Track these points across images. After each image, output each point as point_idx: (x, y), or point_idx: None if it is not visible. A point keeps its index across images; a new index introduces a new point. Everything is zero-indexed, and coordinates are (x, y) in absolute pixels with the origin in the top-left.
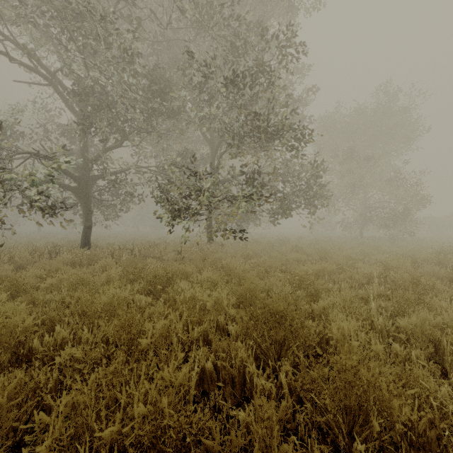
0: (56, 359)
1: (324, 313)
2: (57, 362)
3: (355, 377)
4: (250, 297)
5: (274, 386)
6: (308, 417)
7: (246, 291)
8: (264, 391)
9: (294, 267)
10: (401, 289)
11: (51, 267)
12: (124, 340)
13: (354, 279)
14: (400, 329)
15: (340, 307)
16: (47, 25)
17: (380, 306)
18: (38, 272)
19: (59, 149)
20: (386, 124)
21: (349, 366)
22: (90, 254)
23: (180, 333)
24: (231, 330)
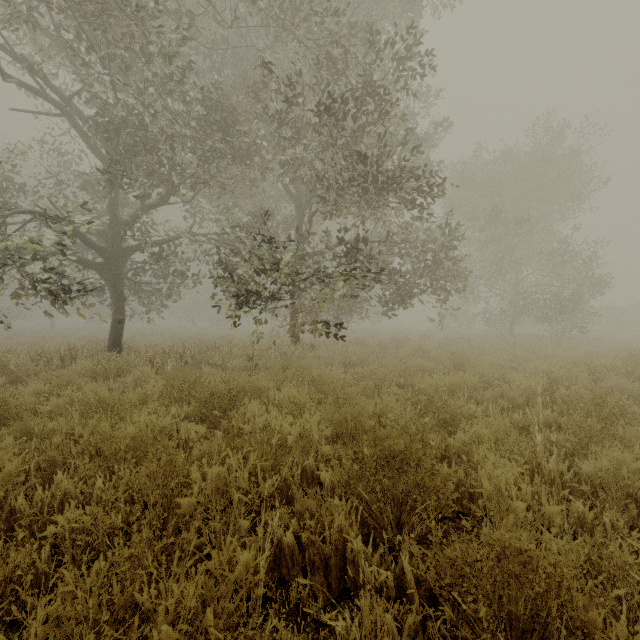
0: (49, 529)
1: (465, 452)
2: (50, 533)
3: (526, 568)
4: (353, 426)
5: (391, 576)
6: (446, 627)
7: (347, 417)
8: (375, 582)
9: (418, 380)
10: (578, 413)
11: (60, 380)
12: (157, 499)
13: (506, 397)
14: (580, 476)
15: (490, 442)
16: (57, 26)
17: (547, 439)
18: (41, 388)
19: (73, 207)
20: (548, 173)
21: (515, 549)
22: (120, 360)
23: (245, 487)
24: (324, 479)
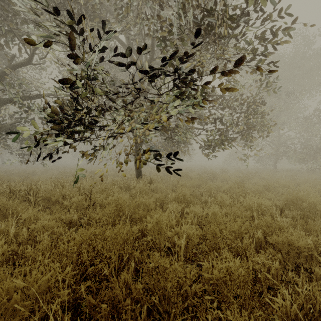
0: None
1: None
2: None
3: None
4: None
5: None
6: None
7: None
8: None
9: (288, 239)
10: None
11: None
12: None
13: None
14: None
15: None
16: None
17: None
18: None
19: None
20: (304, 65)
21: None
22: None
23: None
24: None
